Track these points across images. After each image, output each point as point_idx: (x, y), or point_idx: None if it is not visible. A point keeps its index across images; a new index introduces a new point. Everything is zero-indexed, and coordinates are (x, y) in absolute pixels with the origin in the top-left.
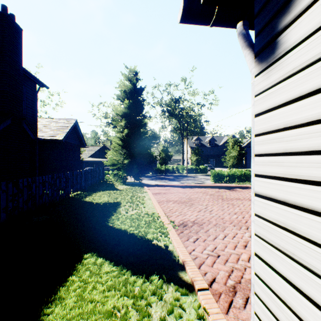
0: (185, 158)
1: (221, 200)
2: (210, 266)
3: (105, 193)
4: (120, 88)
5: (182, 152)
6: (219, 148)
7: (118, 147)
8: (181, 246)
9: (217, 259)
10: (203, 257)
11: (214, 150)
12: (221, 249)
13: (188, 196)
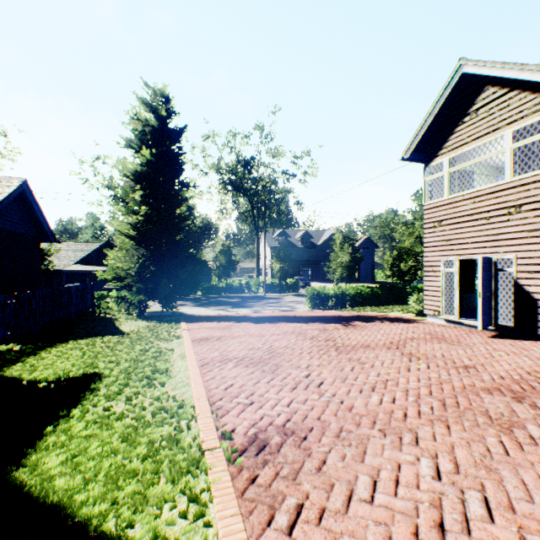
0: (262, 266)
1: (336, 352)
2: None
3: (77, 345)
4: (132, 124)
5: (257, 255)
6: (317, 249)
7: (130, 244)
8: None
9: None
10: None
11: (309, 253)
12: None
13: (269, 345)
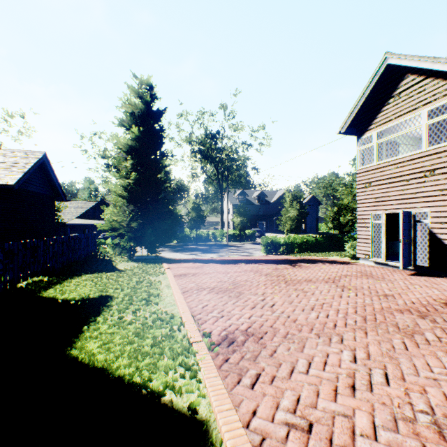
0: (225, 220)
1: (285, 284)
2: None
3: (89, 278)
4: (124, 107)
5: (221, 211)
6: (271, 206)
7: (122, 202)
8: (228, 407)
9: (309, 439)
10: (278, 434)
11: (264, 209)
12: (310, 401)
13: (233, 279)
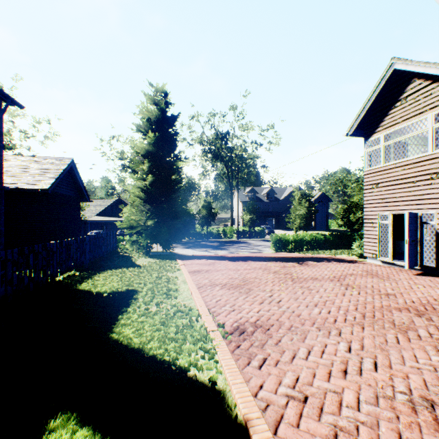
0: (235, 216)
1: (292, 282)
2: (295, 427)
3: (114, 273)
4: (141, 114)
5: (231, 208)
6: (280, 203)
7: (139, 202)
8: (240, 381)
9: (304, 407)
10: (279, 402)
11: (273, 206)
12: (307, 380)
13: (243, 276)
